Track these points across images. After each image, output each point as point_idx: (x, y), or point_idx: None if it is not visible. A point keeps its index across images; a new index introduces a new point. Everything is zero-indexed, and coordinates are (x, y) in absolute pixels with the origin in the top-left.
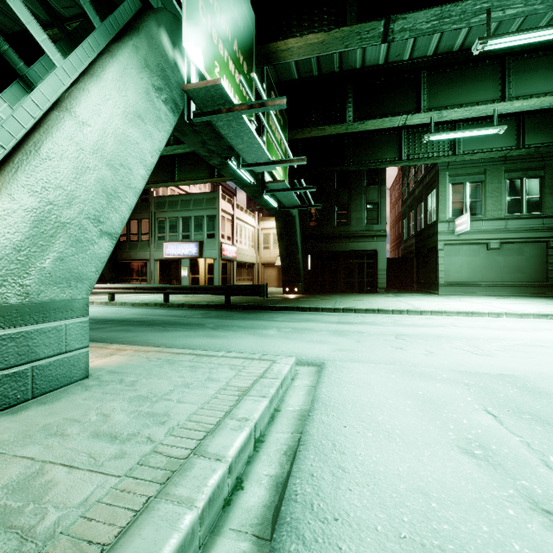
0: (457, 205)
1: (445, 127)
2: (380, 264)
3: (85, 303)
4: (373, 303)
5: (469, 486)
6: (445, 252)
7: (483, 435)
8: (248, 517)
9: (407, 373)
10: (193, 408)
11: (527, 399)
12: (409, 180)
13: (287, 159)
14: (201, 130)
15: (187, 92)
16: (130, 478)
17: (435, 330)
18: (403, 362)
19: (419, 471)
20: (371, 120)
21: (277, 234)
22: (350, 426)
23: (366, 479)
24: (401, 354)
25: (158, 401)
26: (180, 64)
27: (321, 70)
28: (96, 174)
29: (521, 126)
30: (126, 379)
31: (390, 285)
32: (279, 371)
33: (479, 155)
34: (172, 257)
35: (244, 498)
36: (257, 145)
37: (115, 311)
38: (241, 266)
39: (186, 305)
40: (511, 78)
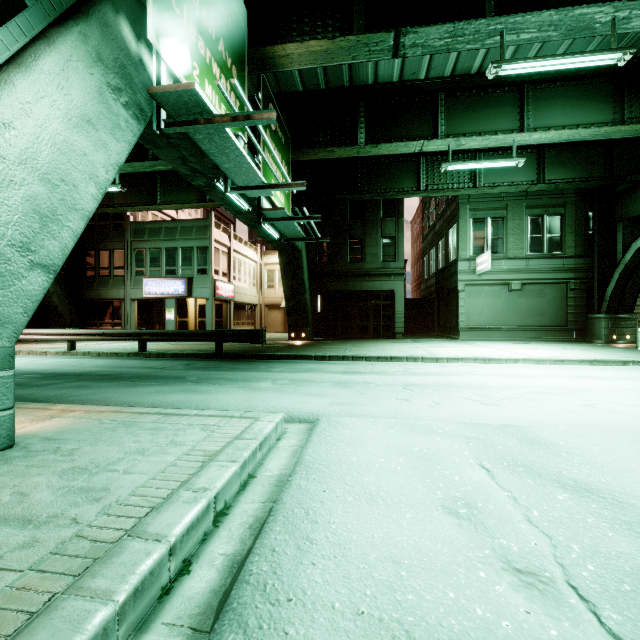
0: (478, 242)
1: (465, 156)
2: (398, 306)
3: (8, 353)
4: (387, 350)
5: (445, 550)
6: (466, 293)
7: (472, 491)
8: (188, 606)
9: (407, 427)
10: (143, 479)
11: (525, 451)
12: (429, 213)
13: (284, 183)
14: (179, 144)
15: (154, 95)
16: (36, 571)
17: (448, 379)
18: (406, 415)
19: (395, 536)
20: (385, 144)
21: (281, 271)
22: (330, 490)
23: (335, 550)
24: (405, 406)
25: (99, 473)
26: (147, 61)
27: (329, 83)
28: (24, 191)
29: (542, 160)
30: (64, 448)
31: (409, 330)
32: (260, 430)
33: (500, 188)
34: (153, 297)
35: (189, 585)
36: (247, 165)
37: (73, 363)
38: (240, 308)
39: (167, 354)
40: (529, 107)
